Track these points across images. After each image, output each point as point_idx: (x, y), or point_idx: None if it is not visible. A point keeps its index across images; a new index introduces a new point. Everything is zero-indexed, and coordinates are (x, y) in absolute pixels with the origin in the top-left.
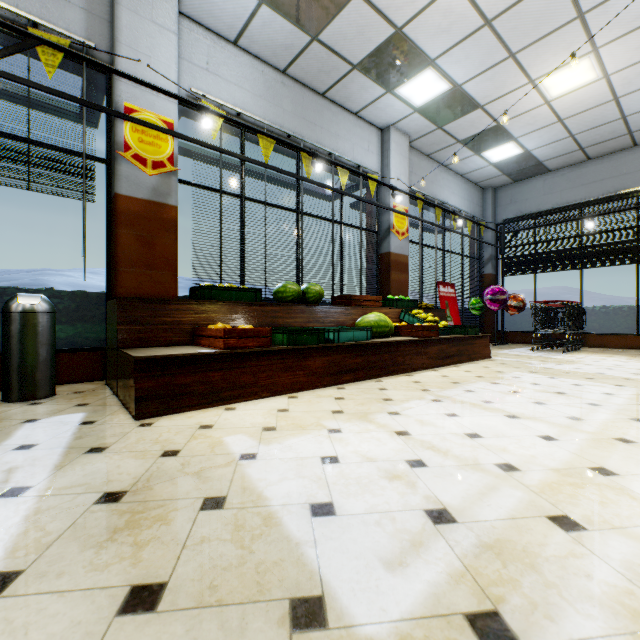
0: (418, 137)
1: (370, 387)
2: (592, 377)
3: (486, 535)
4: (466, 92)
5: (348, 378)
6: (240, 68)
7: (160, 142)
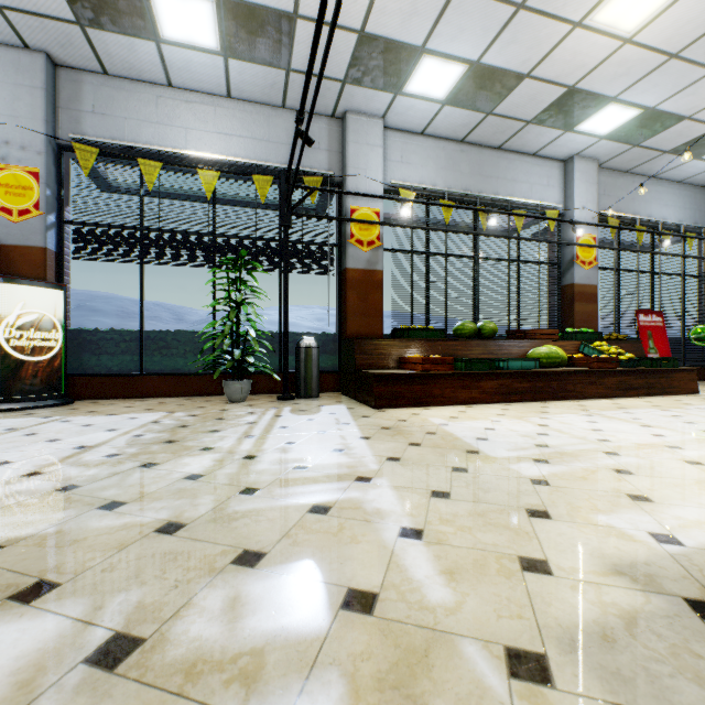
0: (609, 158)
1: (534, 405)
2: None
3: (561, 451)
4: (662, 111)
5: (516, 398)
6: (425, 151)
7: (371, 227)
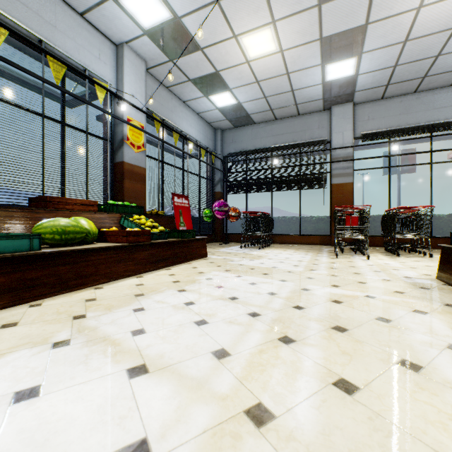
0: (155, 65)
1: None
2: (268, 272)
3: None
4: (187, 28)
5: None
6: None
7: None
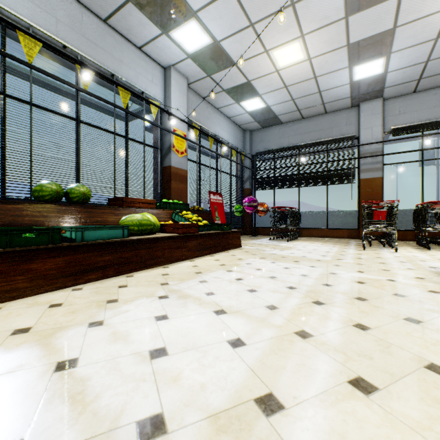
0: (194, 81)
1: (112, 285)
2: (298, 260)
3: None
4: (224, 49)
5: (94, 276)
6: None
7: None
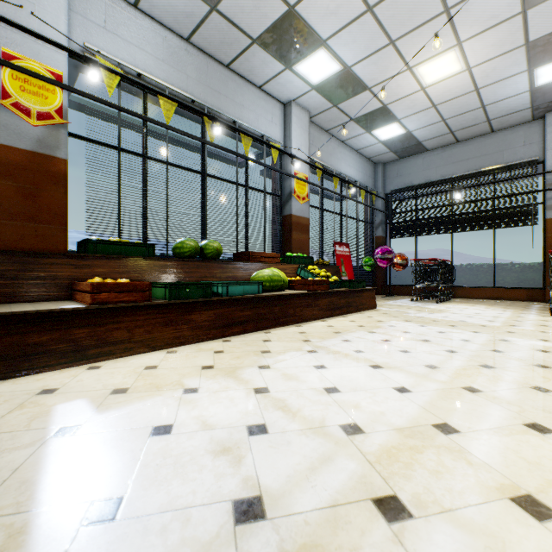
0: (317, 113)
1: (256, 339)
2: (455, 324)
3: (292, 538)
4: (355, 74)
5: (237, 330)
6: (141, 31)
7: (47, 93)
